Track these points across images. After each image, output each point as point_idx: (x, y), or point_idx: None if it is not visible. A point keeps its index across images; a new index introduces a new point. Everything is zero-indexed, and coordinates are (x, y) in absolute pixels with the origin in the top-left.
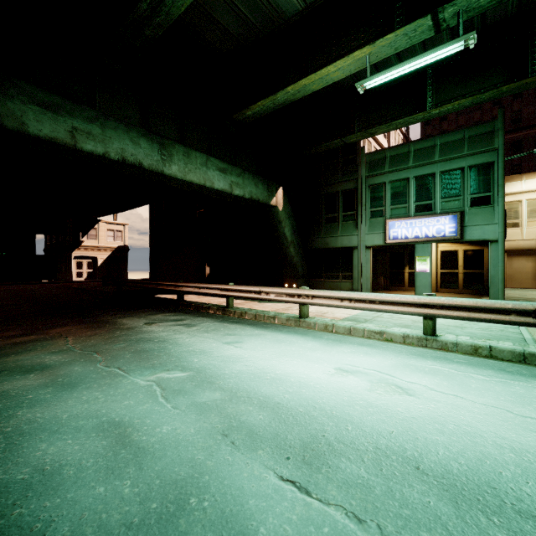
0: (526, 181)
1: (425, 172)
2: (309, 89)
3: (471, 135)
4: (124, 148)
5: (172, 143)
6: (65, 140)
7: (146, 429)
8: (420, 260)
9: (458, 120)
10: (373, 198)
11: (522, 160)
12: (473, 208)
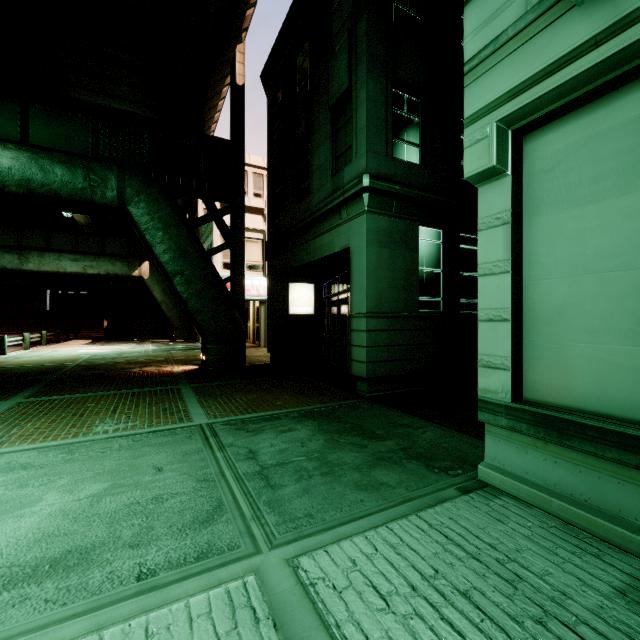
0: None
1: (208, 244)
2: None
3: None
4: None
5: (29, 252)
6: None
7: None
8: None
9: None
10: None
11: None
12: None
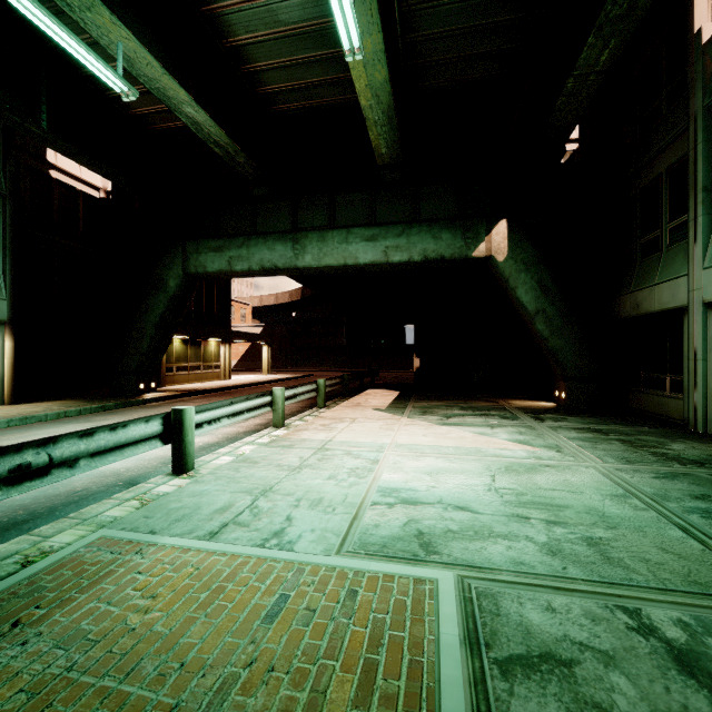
0: None
1: None
2: (380, 83)
3: None
4: (263, 258)
5: (306, 234)
6: (226, 268)
7: (16, 436)
8: None
9: None
10: None
11: None
12: None
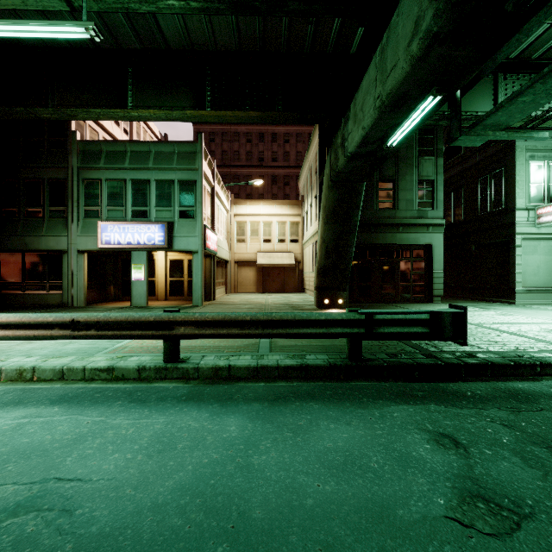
0: (249, 206)
1: (142, 177)
2: None
3: (180, 151)
4: None
5: None
6: None
7: None
8: (136, 267)
9: (223, 145)
10: (87, 194)
11: (264, 191)
12: (182, 220)
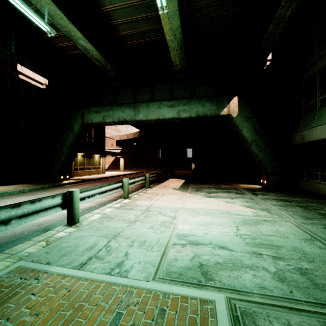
0: None
1: None
2: (176, 27)
3: None
4: (119, 116)
5: (140, 104)
6: (101, 121)
7: None
8: None
9: None
10: None
11: None
12: None
